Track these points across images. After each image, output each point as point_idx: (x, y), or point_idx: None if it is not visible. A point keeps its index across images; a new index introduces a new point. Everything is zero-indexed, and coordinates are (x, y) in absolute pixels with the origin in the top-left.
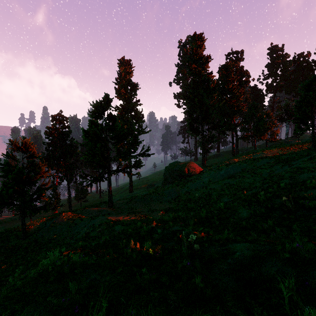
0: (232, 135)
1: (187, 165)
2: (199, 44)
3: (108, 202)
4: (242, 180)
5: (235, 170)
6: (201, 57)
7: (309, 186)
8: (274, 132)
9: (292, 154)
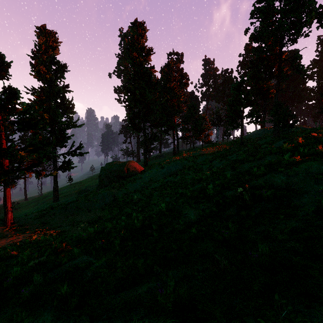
0: (173, 134)
1: (126, 164)
2: (140, 32)
3: (4, 219)
4: (184, 177)
5: (177, 168)
6: (143, 46)
7: (258, 174)
8: (209, 134)
9: (226, 151)
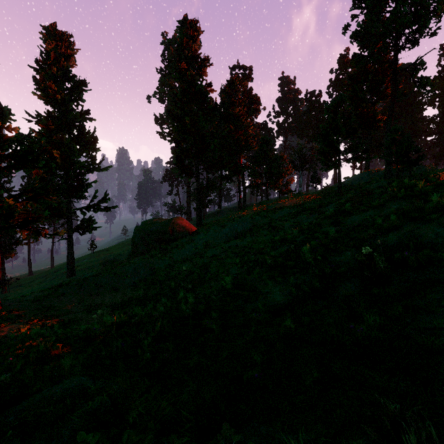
0: (238, 181)
1: (172, 221)
2: (192, 34)
3: None
4: (256, 240)
5: (245, 226)
6: (195, 55)
7: (387, 226)
8: (288, 181)
9: (317, 202)
